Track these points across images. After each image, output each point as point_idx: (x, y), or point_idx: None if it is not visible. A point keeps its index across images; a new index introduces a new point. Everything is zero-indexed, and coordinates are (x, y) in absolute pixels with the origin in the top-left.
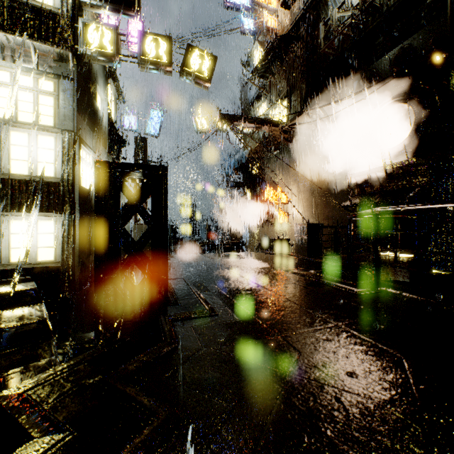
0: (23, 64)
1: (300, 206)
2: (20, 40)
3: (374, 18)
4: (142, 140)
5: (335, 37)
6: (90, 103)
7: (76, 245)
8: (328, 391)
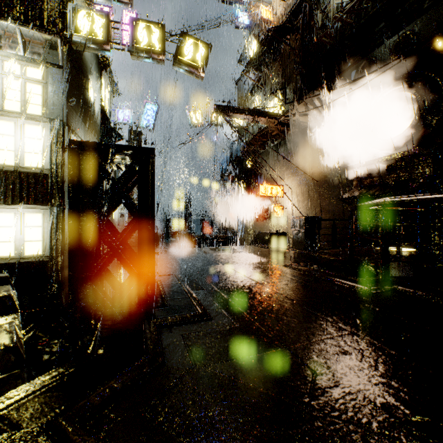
0: (9, 50)
1: (295, 199)
2: (6, 25)
3: (375, 3)
4: (136, 133)
5: (333, 24)
6: (81, 94)
7: (66, 238)
8: (364, 438)
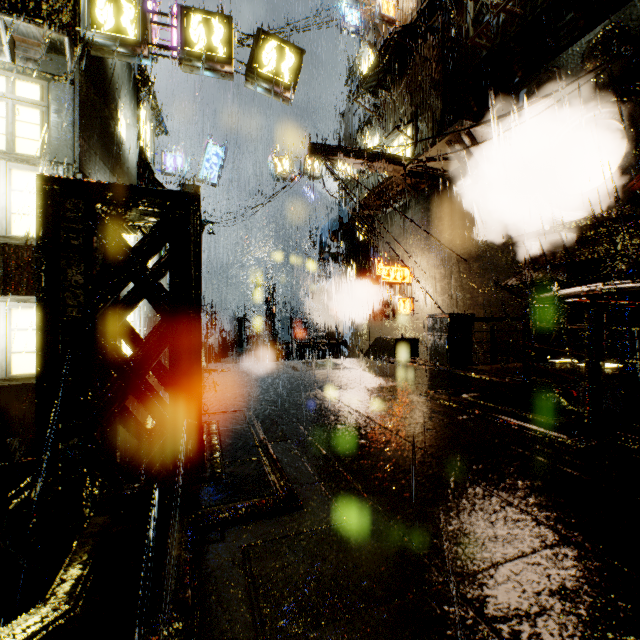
0: None
1: (432, 287)
2: None
3: None
4: (193, 189)
5: (493, 16)
6: (105, 126)
7: None
8: None
